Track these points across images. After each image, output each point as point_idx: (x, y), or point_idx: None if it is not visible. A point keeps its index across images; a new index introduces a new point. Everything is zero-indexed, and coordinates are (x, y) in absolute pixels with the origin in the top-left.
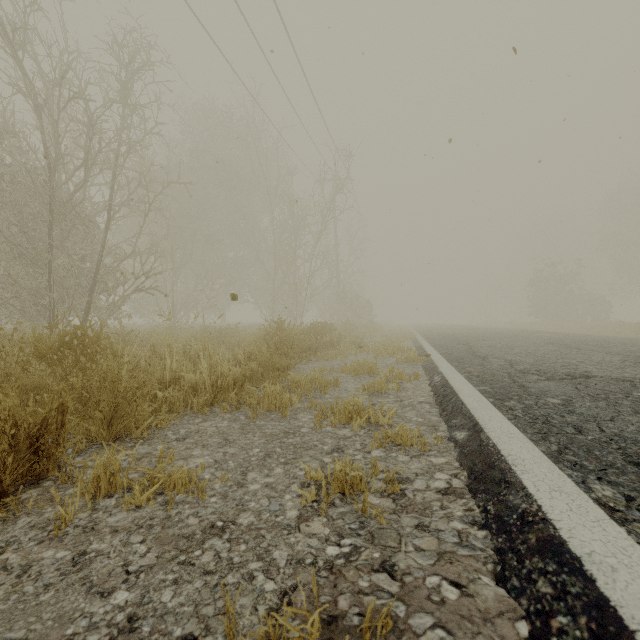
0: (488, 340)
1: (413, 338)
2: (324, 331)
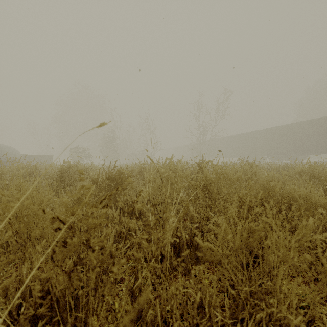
0: None
1: None
2: None
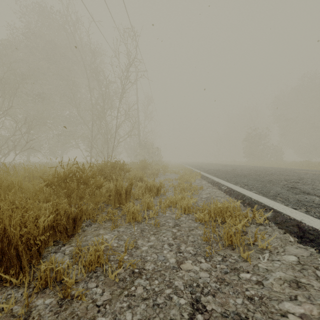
0: (301, 182)
1: (200, 175)
2: (111, 174)
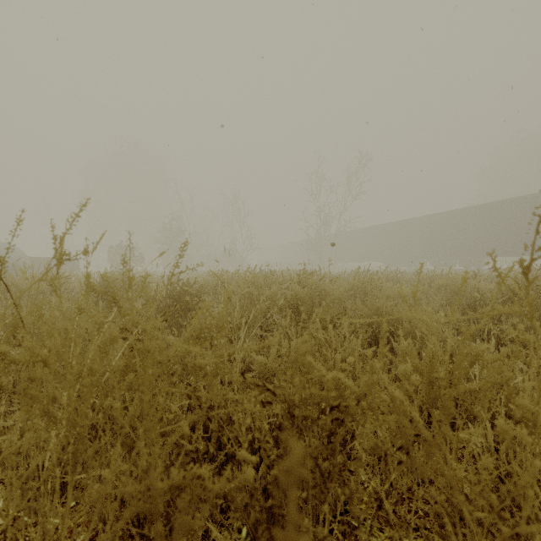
0: None
1: None
2: None
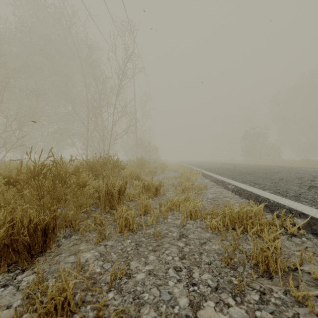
0: (317, 180)
1: (201, 173)
2: (102, 171)
